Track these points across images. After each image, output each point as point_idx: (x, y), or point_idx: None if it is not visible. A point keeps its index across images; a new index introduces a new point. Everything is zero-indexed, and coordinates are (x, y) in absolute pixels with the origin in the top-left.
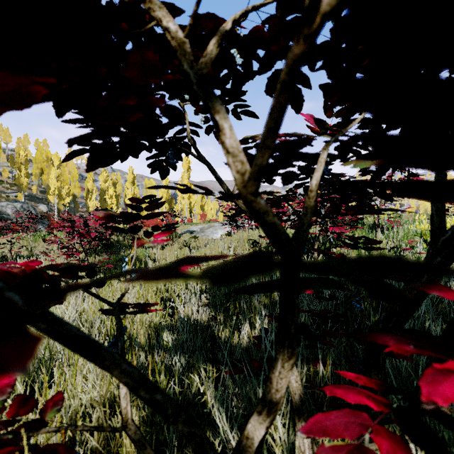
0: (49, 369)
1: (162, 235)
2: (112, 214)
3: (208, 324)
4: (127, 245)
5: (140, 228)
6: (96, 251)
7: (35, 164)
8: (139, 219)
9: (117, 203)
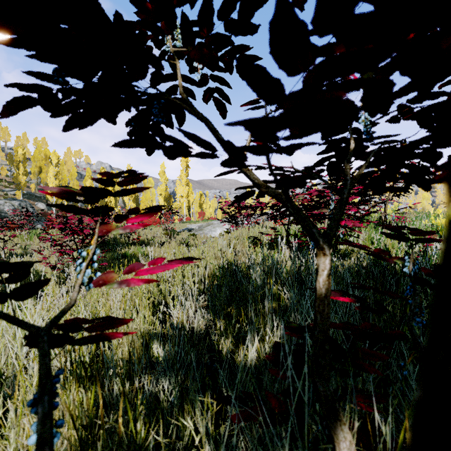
0: (2, 396)
1: (140, 218)
2: (71, 191)
3: (207, 330)
4: (124, 242)
5: (109, 209)
6: None
7: (34, 162)
8: (107, 196)
9: (115, 202)
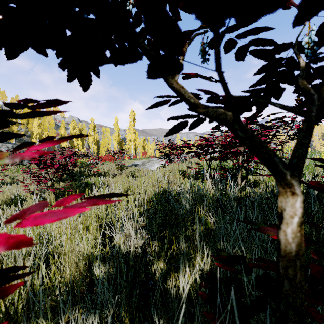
0: None
1: (43, 145)
2: None
3: (144, 248)
4: (87, 174)
5: (13, 135)
6: (63, 179)
7: None
8: (5, 118)
9: (82, 145)
